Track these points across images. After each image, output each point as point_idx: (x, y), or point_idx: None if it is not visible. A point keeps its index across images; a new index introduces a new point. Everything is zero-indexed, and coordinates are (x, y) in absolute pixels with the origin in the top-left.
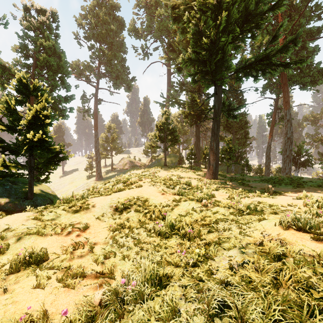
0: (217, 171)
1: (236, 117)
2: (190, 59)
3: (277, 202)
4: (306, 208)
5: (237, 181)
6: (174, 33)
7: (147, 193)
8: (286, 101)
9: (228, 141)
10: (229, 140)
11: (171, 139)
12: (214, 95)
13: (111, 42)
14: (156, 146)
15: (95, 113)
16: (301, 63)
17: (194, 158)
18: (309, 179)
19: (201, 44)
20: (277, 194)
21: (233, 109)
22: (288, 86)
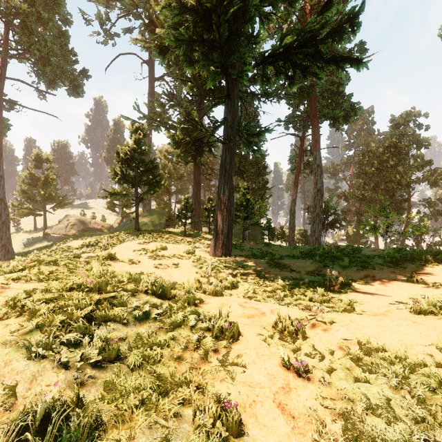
0: (230, 241)
1: (259, 148)
2: (178, 0)
3: (407, 341)
4: None
5: (265, 259)
6: (157, 2)
7: None
8: (316, 139)
9: (244, 190)
10: (246, 188)
11: (148, 180)
12: (225, 98)
13: None
14: (119, 193)
15: None
16: (358, 65)
17: (190, 216)
18: (371, 252)
19: None
20: (347, 287)
21: (255, 133)
22: (318, 119)
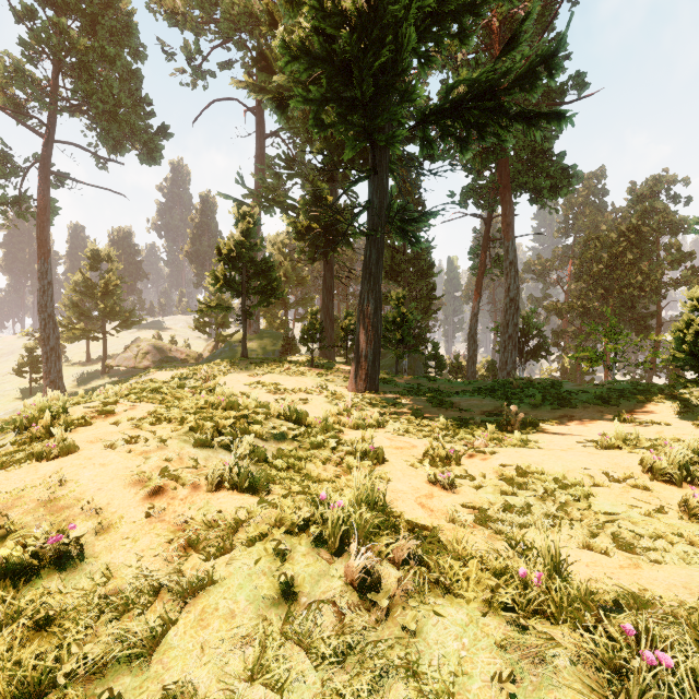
0: (377, 372)
1: (419, 240)
2: (307, 51)
3: (571, 466)
4: (660, 485)
5: (426, 396)
6: (271, 27)
7: (62, 495)
8: (509, 222)
9: (398, 300)
10: (401, 297)
11: (260, 287)
12: (369, 173)
13: (93, 13)
14: (219, 306)
15: (40, 210)
16: (558, 122)
17: (320, 338)
18: (576, 387)
19: (338, 9)
20: (530, 428)
21: (412, 219)
22: (512, 193)
